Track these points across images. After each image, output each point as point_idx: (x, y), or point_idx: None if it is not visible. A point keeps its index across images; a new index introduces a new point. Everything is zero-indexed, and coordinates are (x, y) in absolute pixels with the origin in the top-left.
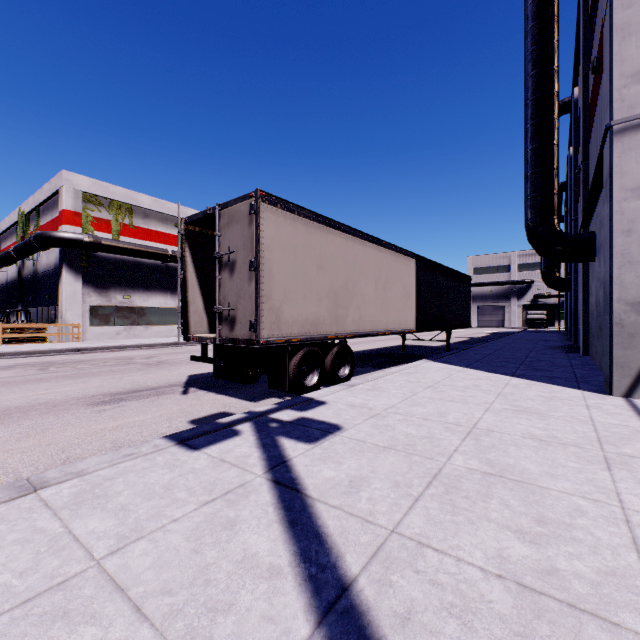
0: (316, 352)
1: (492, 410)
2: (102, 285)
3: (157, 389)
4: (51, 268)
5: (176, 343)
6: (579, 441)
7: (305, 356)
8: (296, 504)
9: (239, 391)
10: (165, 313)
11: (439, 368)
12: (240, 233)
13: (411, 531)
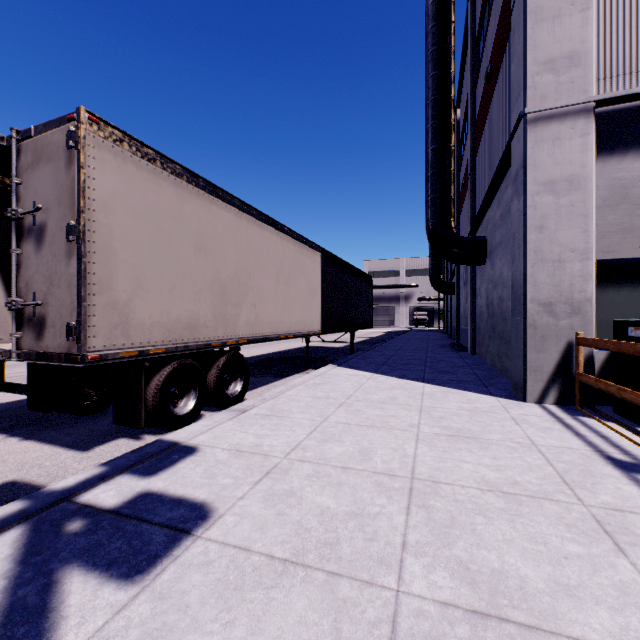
0: (193, 366)
1: (424, 438)
2: None
3: None
4: None
5: None
6: (546, 487)
7: (174, 373)
8: None
9: (68, 430)
10: None
11: (348, 375)
12: (53, 179)
13: None
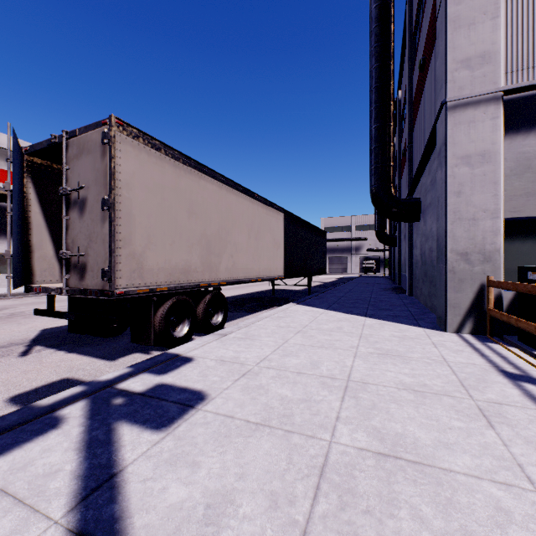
0: (187, 301)
1: (360, 355)
2: None
3: None
4: None
5: None
6: (447, 388)
7: (174, 306)
8: None
9: (97, 347)
10: None
11: (305, 311)
12: (91, 166)
13: None
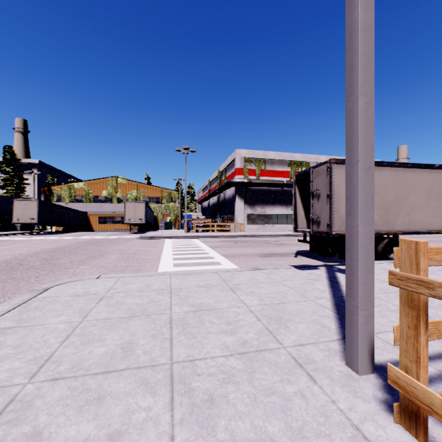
0: None
1: None
2: (252, 203)
3: (282, 254)
4: (231, 196)
5: (288, 235)
6: None
7: None
8: (335, 285)
9: (322, 259)
10: (282, 217)
11: None
12: (322, 180)
13: (375, 296)
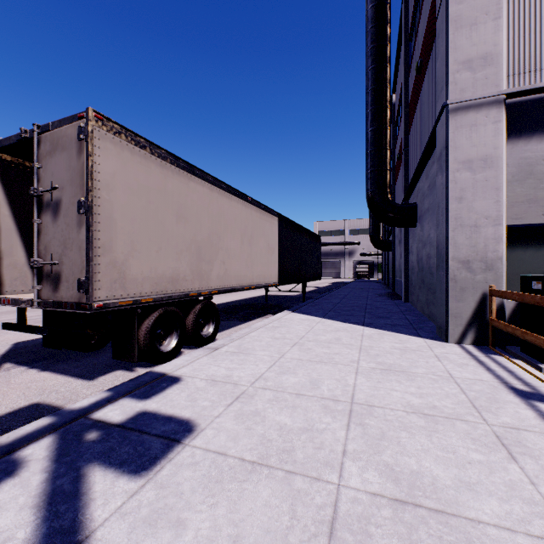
0: (175, 312)
1: (362, 372)
2: None
3: None
4: None
5: None
6: (459, 410)
7: (160, 318)
8: None
9: (75, 363)
10: None
11: (301, 320)
12: (66, 164)
13: None
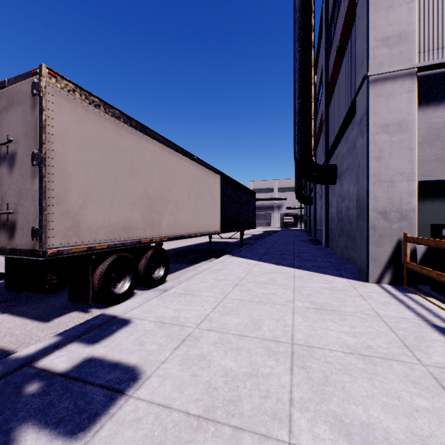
0: (128, 258)
1: (298, 311)
2: None
3: None
4: None
5: None
6: (393, 350)
7: (114, 263)
8: None
9: (34, 305)
10: None
11: (240, 263)
12: (21, 118)
13: None
